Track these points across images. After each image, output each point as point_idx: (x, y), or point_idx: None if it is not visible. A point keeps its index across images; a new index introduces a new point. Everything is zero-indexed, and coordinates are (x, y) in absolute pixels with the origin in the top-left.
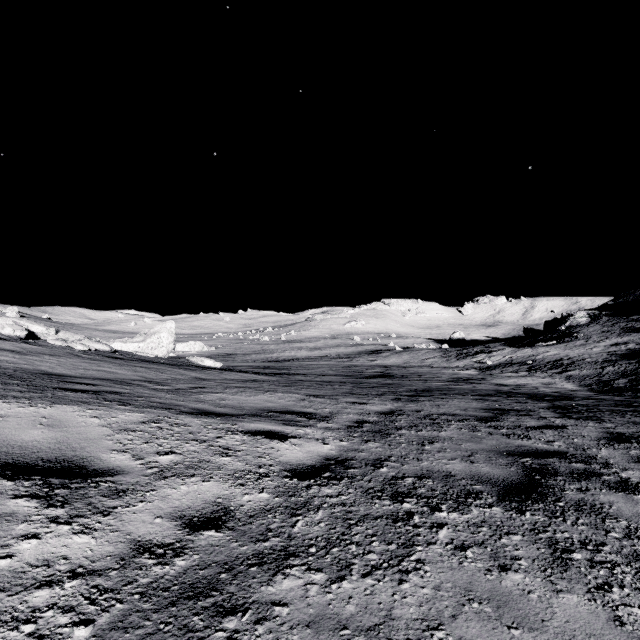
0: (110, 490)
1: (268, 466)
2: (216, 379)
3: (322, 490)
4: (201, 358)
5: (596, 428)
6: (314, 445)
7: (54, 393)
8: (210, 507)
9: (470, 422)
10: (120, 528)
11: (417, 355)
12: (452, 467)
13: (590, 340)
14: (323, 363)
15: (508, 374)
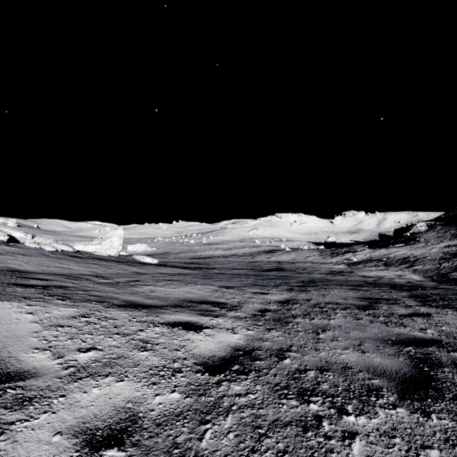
0: (15, 399)
1: (182, 360)
2: (151, 273)
3: (231, 387)
4: (142, 256)
5: (456, 316)
6: (225, 335)
7: (5, 289)
8: (118, 415)
9: (352, 310)
10: (8, 454)
11: (301, 254)
12: (347, 358)
13: (429, 243)
14: (233, 259)
15: (369, 268)
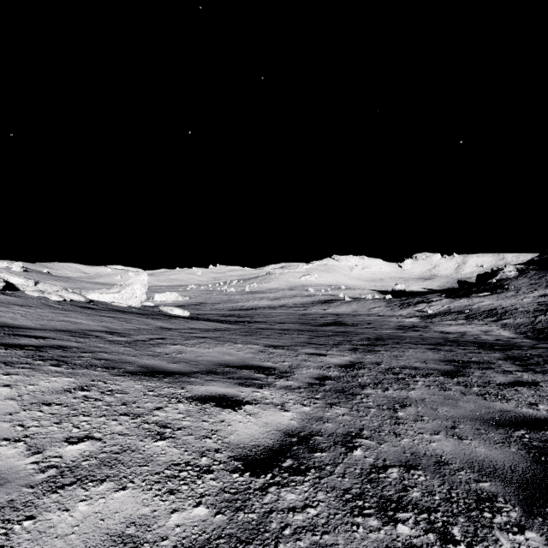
0: None
1: (213, 452)
2: (180, 328)
3: (282, 496)
4: (171, 307)
5: None
6: (272, 414)
7: None
8: None
9: (436, 377)
10: None
11: (364, 304)
12: (440, 447)
13: (520, 291)
14: (282, 311)
15: (448, 322)
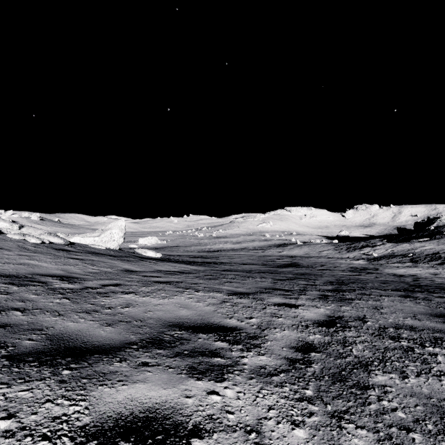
0: None
1: None
2: (145, 271)
3: None
4: (145, 250)
5: None
6: None
7: None
8: None
9: None
10: None
11: (314, 248)
12: None
13: None
14: (243, 253)
15: (395, 264)
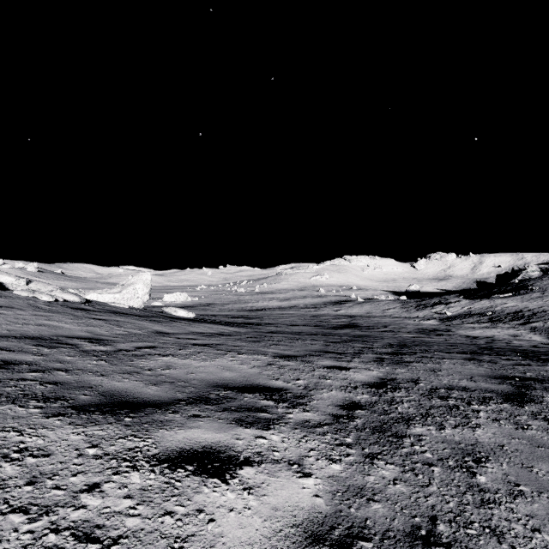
0: None
1: None
2: (179, 333)
3: None
4: (175, 309)
5: None
6: (285, 484)
7: None
8: None
9: (499, 405)
10: None
11: (378, 306)
12: None
13: (546, 292)
14: (292, 312)
15: (470, 325)
